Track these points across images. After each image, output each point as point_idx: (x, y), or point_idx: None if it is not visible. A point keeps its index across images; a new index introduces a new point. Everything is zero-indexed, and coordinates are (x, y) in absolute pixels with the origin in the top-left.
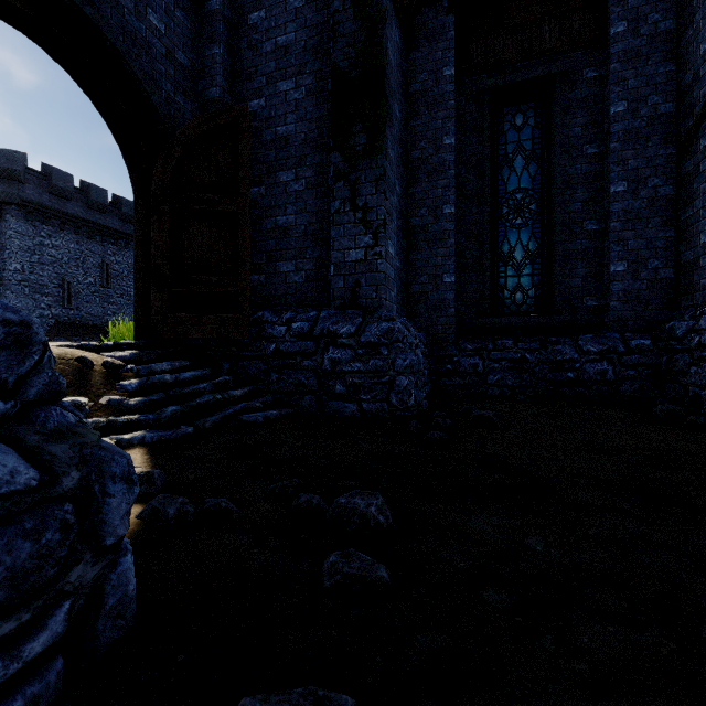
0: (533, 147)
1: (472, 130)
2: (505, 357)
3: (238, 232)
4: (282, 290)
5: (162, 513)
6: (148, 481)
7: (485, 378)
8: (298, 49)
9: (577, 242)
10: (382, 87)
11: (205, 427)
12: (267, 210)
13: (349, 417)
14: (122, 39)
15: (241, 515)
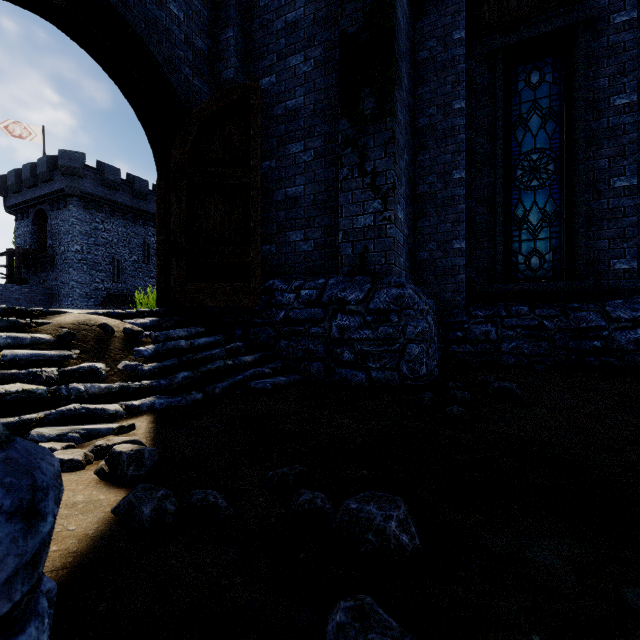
0: (550, 104)
1: (483, 93)
2: (521, 325)
3: (250, 203)
4: (292, 259)
5: (137, 511)
6: (137, 461)
7: (499, 346)
8: (307, 22)
9: (603, 201)
10: (391, 48)
11: (215, 393)
12: (277, 182)
13: (357, 385)
14: (144, 26)
15: (231, 513)
